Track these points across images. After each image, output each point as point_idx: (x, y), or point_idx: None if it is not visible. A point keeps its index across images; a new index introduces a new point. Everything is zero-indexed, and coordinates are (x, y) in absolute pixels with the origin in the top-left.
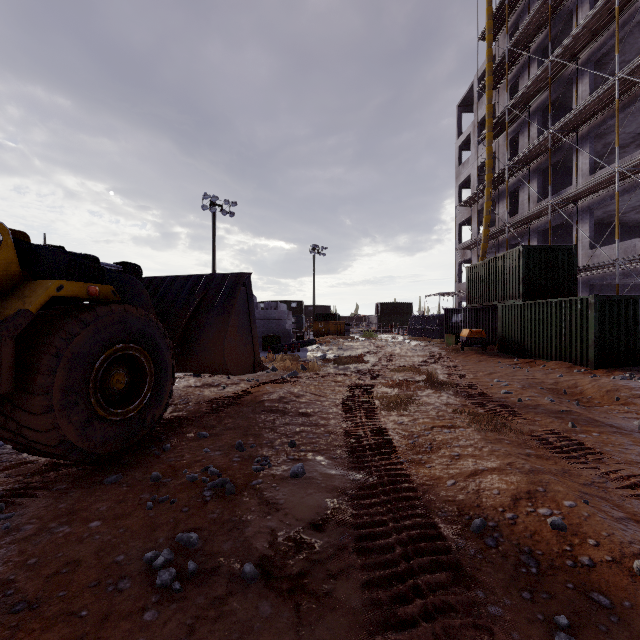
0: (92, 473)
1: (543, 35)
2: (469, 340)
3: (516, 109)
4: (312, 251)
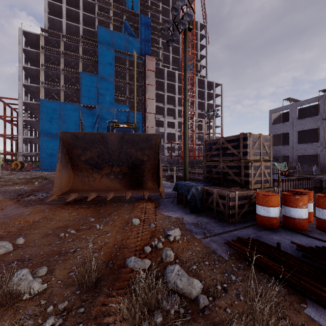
0: None
1: None
2: None
3: None
4: None
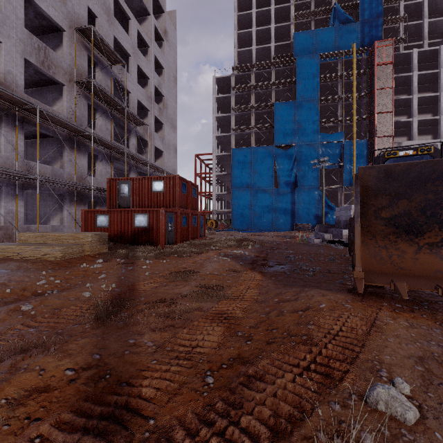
0: None
1: None
2: None
3: None
4: None
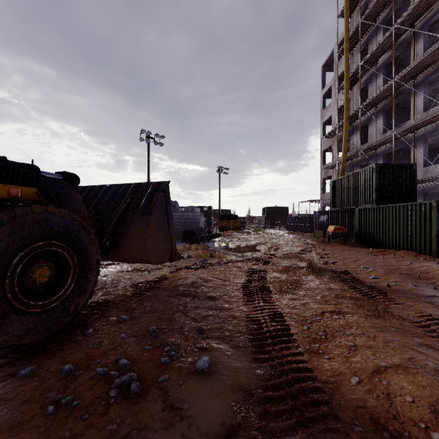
0: (12, 362)
1: (387, 11)
2: (334, 234)
3: (367, 66)
4: (218, 171)
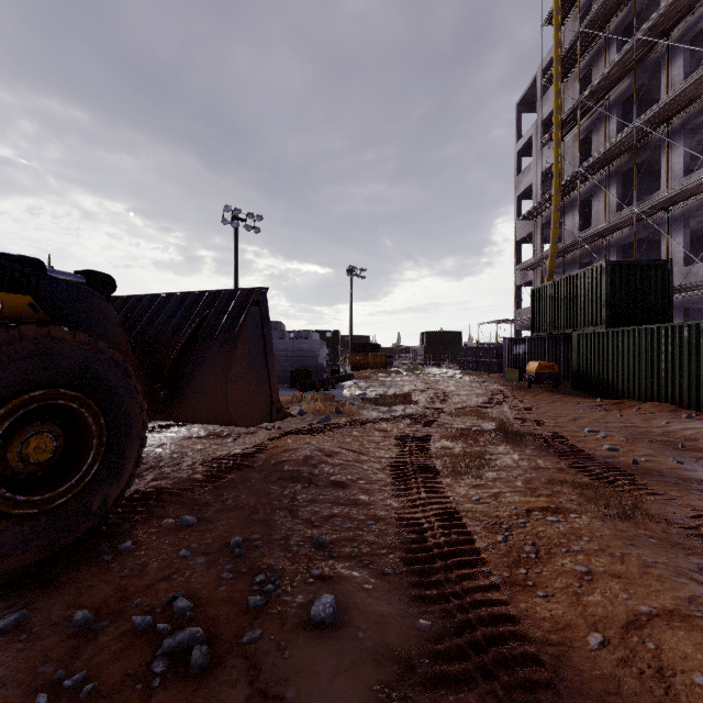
0: None
1: (623, 13)
2: (538, 375)
3: (590, 102)
4: (349, 273)
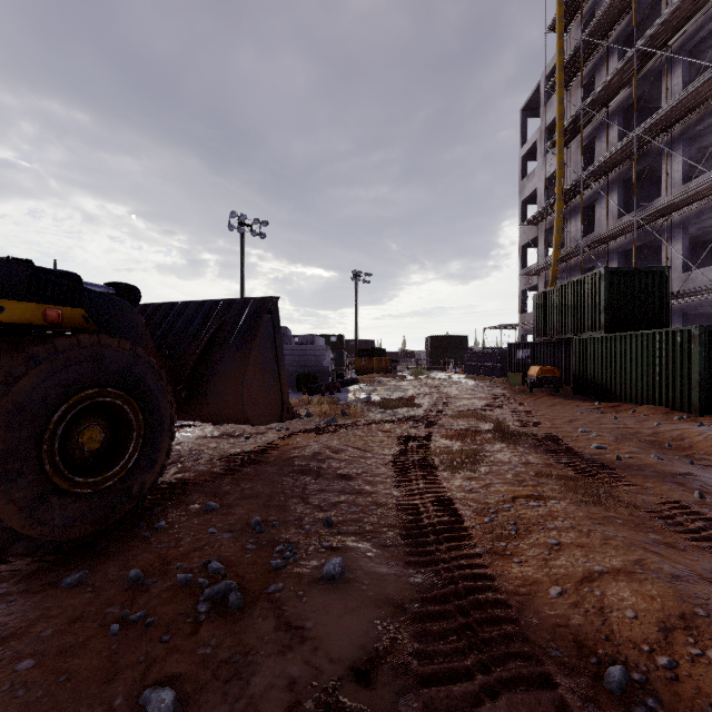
0: (50, 567)
1: (625, 22)
2: (539, 380)
3: (592, 110)
4: (354, 278)
